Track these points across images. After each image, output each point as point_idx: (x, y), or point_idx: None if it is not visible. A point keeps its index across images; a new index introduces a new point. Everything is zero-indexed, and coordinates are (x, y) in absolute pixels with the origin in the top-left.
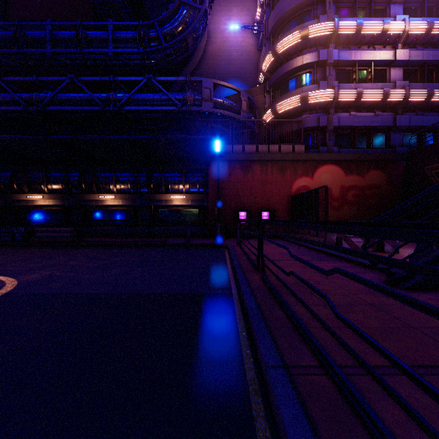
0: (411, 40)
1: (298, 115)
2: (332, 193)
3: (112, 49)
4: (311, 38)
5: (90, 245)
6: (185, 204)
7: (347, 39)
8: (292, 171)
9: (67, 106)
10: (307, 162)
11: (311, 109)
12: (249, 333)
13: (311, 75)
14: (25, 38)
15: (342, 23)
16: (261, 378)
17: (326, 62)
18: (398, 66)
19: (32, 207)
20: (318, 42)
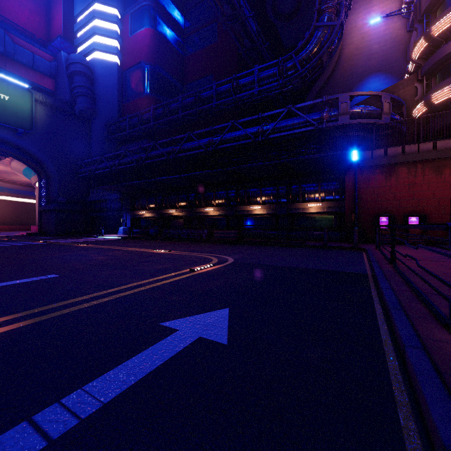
0: None
1: None
2: None
3: (257, 89)
4: None
5: (248, 244)
6: (321, 211)
7: None
8: None
9: (230, 143)
10: None
11: None
12: (376, 286)
13: None
14: (200, 99)
15: None
16: (380, 295)
17: None
18: None
19: (206, 216)
20: None
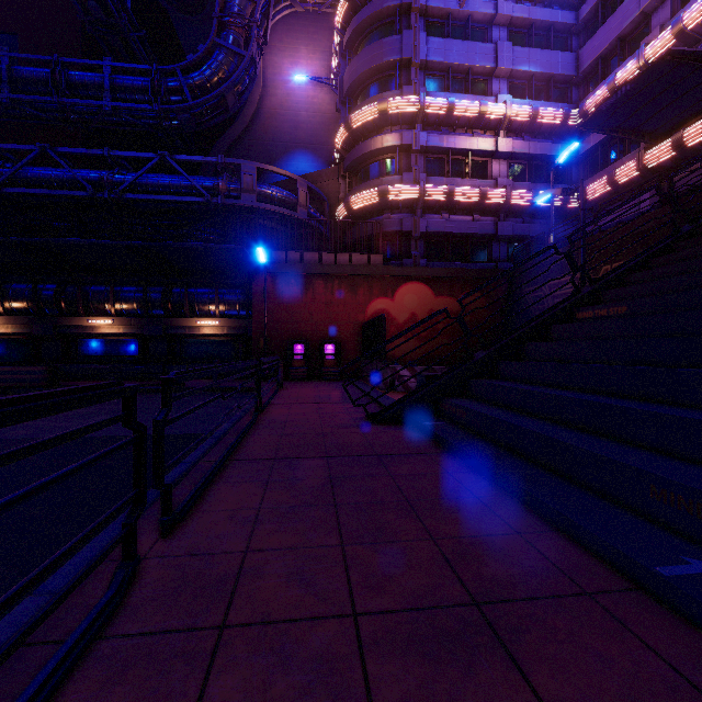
0: (516, 127)
1: (377, 214)
2: (418, 319)
3: (110, 102)
4: (392, 114)
5: None
6: (219, 332)
7: (437, 119)
8: (367, 289)
9: (36, 189)
10: (386, 279)
11: (394, 207)
12: None
13: (394, 162)
14: None
15: (430, 100)
16: None
17: (411, 148)
18: (501, 158)
19: None
20: (402, 120)
